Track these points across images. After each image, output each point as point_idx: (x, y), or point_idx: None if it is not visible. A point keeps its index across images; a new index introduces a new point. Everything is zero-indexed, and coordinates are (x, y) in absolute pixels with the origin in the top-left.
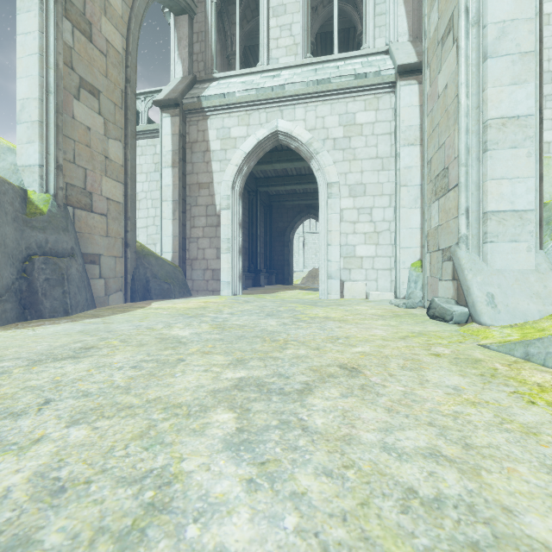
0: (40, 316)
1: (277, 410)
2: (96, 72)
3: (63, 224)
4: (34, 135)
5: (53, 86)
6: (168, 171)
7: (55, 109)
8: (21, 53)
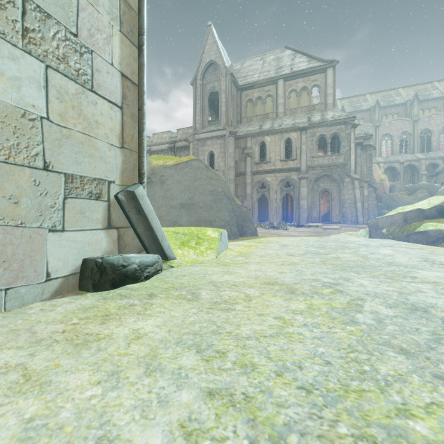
0: None
1: (311, 252)
2: None
3: None
4: None
5: None
6: None
7: None
8: None
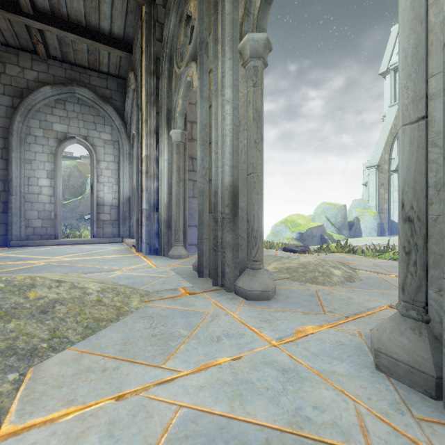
0: (381, 236)
1: None
2: (383, 179)
3: (380, 218)
4: (374, 200)
5: (377, 189)
6: (396, 192)
7: (377, 193)
8: (370, 183)
